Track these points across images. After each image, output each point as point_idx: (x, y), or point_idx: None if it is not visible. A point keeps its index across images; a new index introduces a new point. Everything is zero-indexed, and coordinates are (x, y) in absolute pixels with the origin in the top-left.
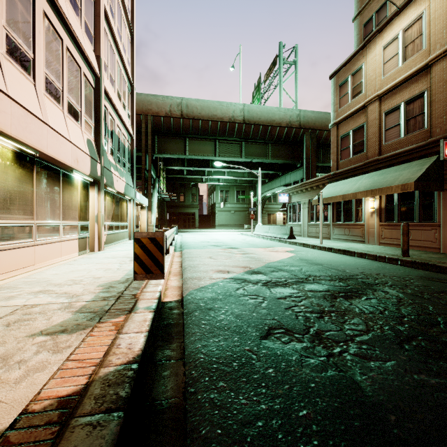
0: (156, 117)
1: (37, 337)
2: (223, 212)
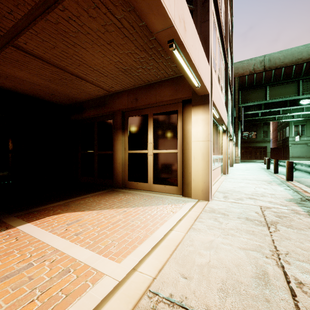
0: (242, 77)
1: None
2: (297, 145)
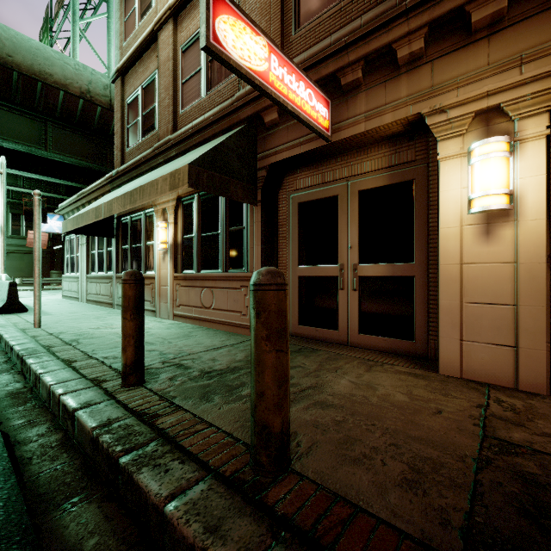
0: None
1: None
2: None
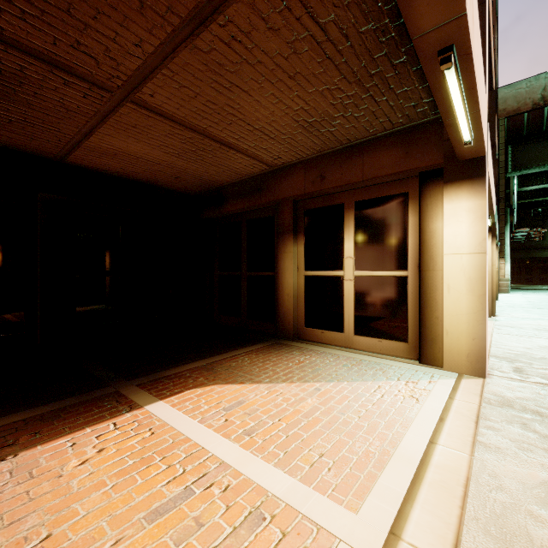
0: (514, 117)
1: None
2: None
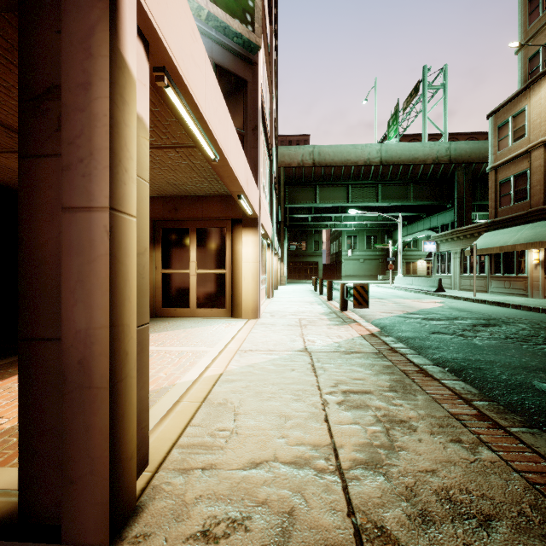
0: (288, 168)
1: (330, 325)
2: (350, 261)
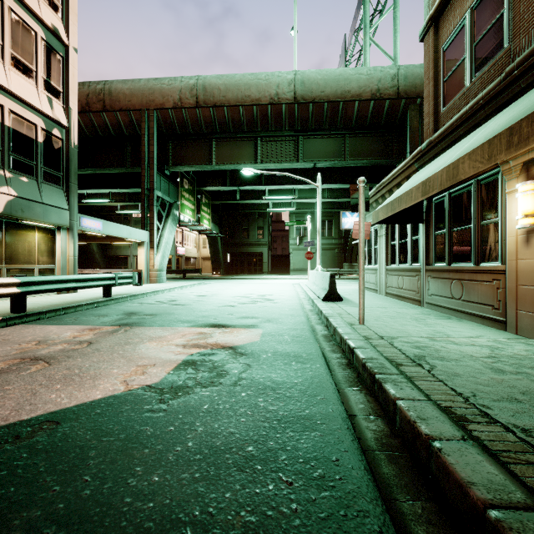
0: (162, 111)
1: None
2: (300, 251)
